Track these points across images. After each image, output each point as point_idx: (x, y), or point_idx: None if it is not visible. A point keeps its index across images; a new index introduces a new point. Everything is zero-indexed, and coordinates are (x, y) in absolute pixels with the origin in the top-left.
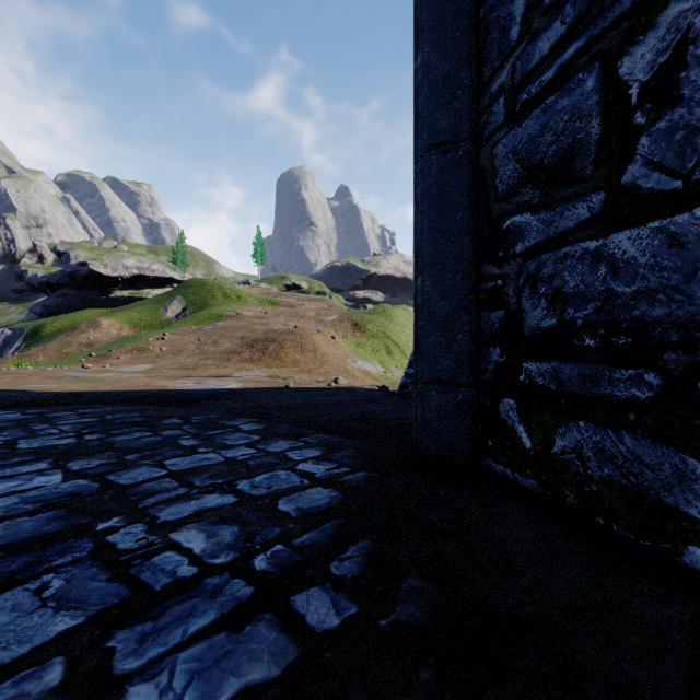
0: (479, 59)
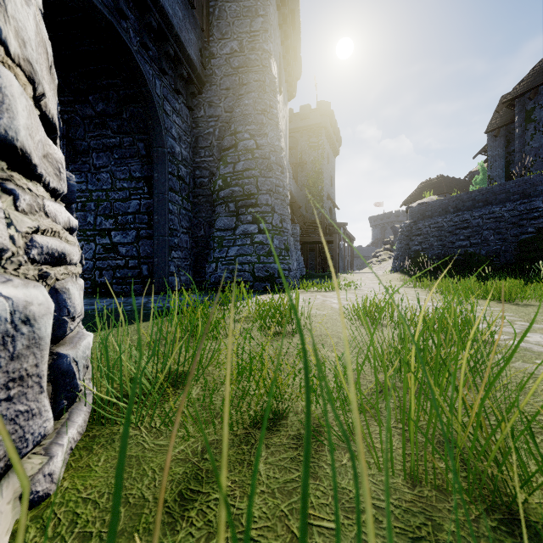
0: None
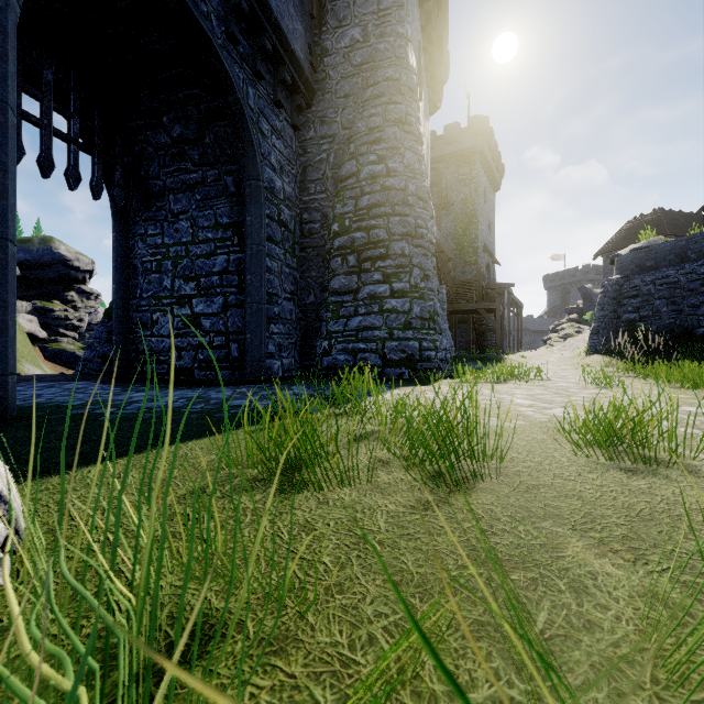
0: (130, 293)
